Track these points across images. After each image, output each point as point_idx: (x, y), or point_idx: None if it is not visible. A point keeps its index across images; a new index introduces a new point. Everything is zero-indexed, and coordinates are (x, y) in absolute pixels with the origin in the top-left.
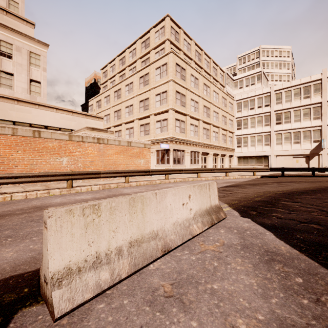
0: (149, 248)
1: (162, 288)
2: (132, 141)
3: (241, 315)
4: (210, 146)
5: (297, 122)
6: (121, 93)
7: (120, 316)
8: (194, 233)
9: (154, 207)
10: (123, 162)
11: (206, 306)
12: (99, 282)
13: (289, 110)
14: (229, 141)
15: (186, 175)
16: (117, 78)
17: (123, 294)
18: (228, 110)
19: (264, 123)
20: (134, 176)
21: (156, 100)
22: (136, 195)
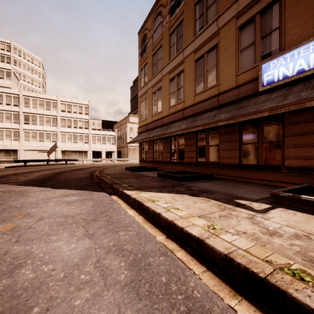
0: None
1: None
2: None
3: None
4: None
5: (42, 126)
6: None
7: None
8: None
9: None
10: None
11: None
12: None
13: (36, 115)
14: None
15: None
16: None
17: None
18: None
19: (13, 120)
20: None
21: None
22: None
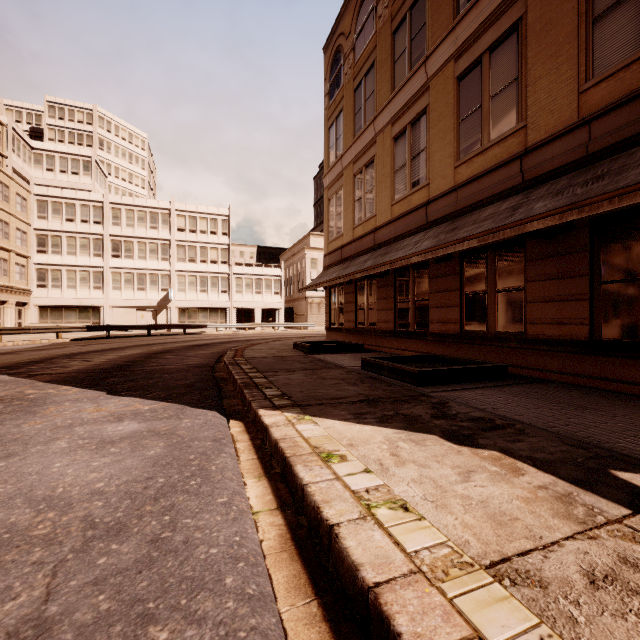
0: None
1: None
2: None
3: None
4: None
5: (142, 260)
6: None
7: None
8: None
9: None
10: None
11: None
12: None
13: (132, 240)
14: (17, 273)
15: None
16: None
17: None
18: (14, 211)
19: (93, 251)
20: None
21: None
22: None
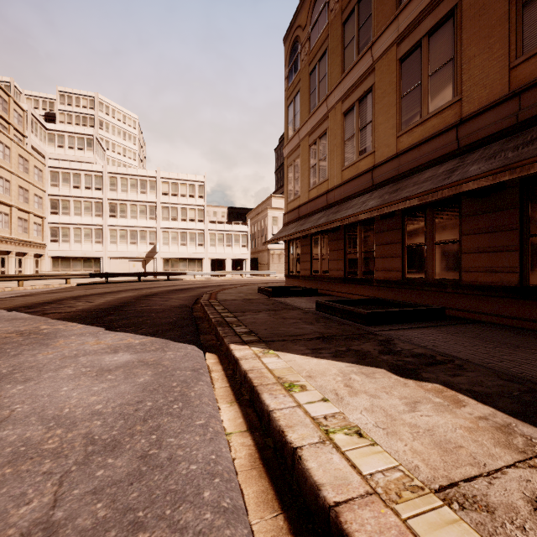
0: None
1: None
2: None
3: None
4: None
5: (134, 219)
6: None
7: None
8: None
9: None
10: None
11: None
12: None
13: (126, 203)
14: (35, 230)
15: None
16: None
17: None
18: (32, 180)
19: (94, 212)
20: None
21: None
22: None
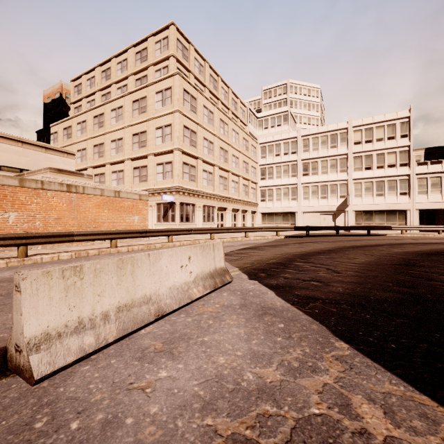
0: (141, 313)
1: (153, 346)
2: (122, 190)
3: (223, 355)
4: (228, 200)
5: (324, 174)
6: (104, 120)
7: (107, 372)
8: (193, 297)
9: (146, 270)
10: (107, 220)
11: (194, 353)
12: (82, 346)
13: (317, 160)
14: (251, 193)
15: (197, 236)
16: (97, 97)
17: (110, 356)
18: (250, 155)
19: (290, 173)
20: (124, 238)
21: (156, 135)
22: (125, 256)
